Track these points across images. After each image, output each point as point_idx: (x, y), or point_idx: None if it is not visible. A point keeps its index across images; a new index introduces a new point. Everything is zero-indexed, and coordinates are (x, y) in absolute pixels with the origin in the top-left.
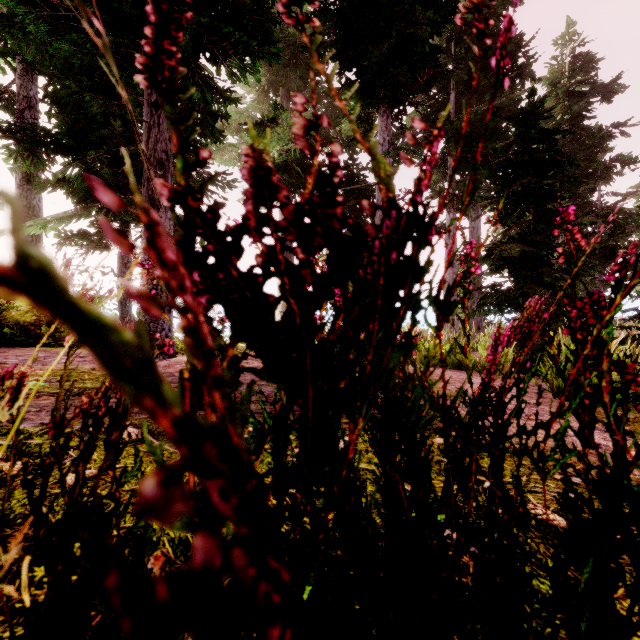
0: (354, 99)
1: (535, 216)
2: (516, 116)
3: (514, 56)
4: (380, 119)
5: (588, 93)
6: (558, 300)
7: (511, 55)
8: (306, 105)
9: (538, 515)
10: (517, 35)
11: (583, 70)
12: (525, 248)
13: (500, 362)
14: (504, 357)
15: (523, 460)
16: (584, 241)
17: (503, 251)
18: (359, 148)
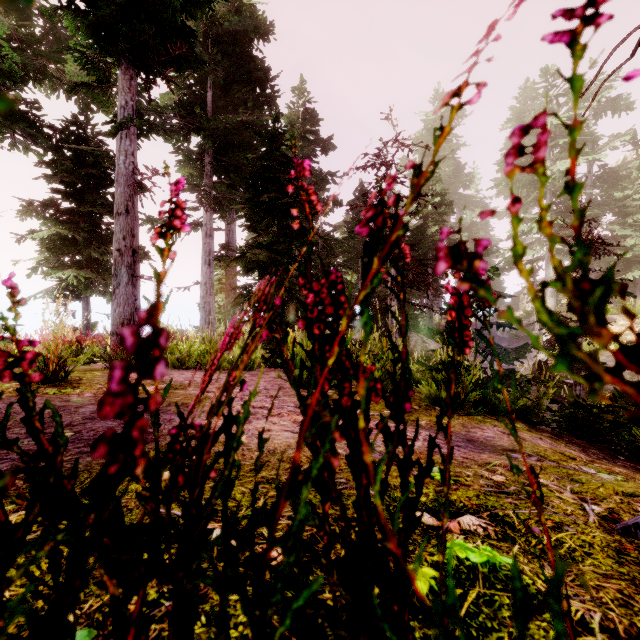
0: (83, 34)
1: (279, 229)
2: (264, 134)
3: (264, 84)
4: (121, 75)
5: (314, 142)
6: (295, 303)
7: (261, 82)
8: (1, 8)
9: (273, 560)
10: (266, 67)
11: (311, 122)
12: (271, 255)
13: (251, 359)
14: (254, 354)
15: (263, 471)
16: (321, 206)
17: (254, 255)
18: (96, 105)
